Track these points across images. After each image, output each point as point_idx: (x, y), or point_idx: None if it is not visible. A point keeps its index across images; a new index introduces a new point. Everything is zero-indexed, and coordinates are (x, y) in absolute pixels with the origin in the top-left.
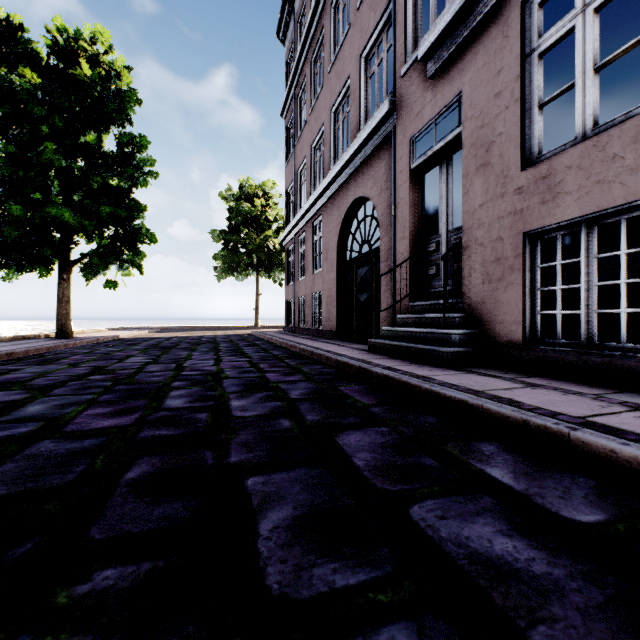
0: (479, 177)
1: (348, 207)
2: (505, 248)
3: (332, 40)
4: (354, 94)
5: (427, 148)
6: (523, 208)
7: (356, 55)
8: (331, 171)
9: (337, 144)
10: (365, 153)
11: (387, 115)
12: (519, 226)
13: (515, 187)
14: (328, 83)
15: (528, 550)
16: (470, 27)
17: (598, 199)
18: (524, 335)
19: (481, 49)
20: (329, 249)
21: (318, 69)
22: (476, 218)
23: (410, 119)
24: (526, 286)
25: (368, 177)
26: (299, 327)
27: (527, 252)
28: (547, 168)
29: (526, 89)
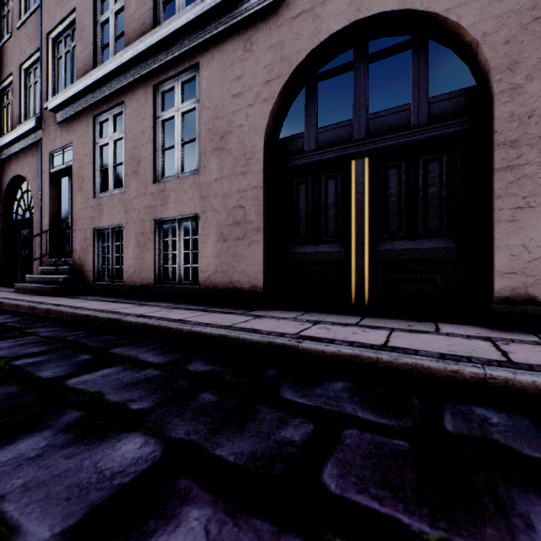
0: (80, 194)
1: (11, 179)
2: (88, 234)
3: None
4: (16, 92)
5: (65, 161)
6: (94, 216)
7: (17, 63)
8: None
9: (3, 120)
10: (23, 144)
11: (35, 128)
12: (93, 225)
13: (91, 205)
14: None
15: None
16: (74, 112)
17: (112, 221)
18: (95, 277)
19: (80, 126)
20: None
21: None
22: (79, 215)
23: (50, 140)
24: (96, 254)
25: (26, 163)
26: None
27: (96, 238)
28: (100, 201)
29: (96, 159)
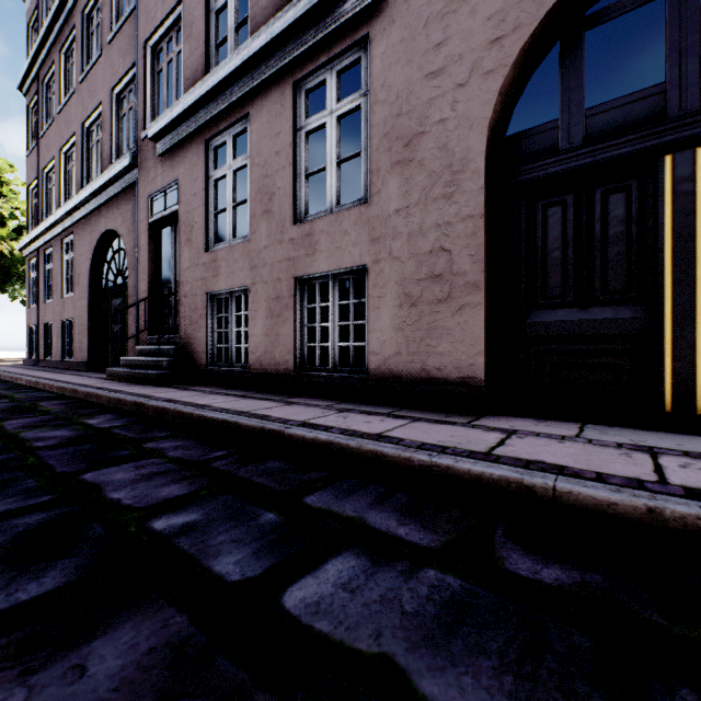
0: (187, 248)
1: (101, 235)
2: (199, 302)
3: (85, 49)
4: (106, 124)
5: (167, 207)
6: (206, 277)
7: (108, 87)
8: (81, 193)
9: (91, 163)
10: (115, 190)
11: (131, 166)
12: (205, 288)
13: (203, 262)
14: (80, 93)
15: (66, 433)
16: (181, 137)
17: (232, 282)
18: (208, 361)
19: (188, 156)
20: (81, 274)
21: (70, 66)
22: (186, 277)
23: (148, 180)
24: (209, 328)
25: (119, 213)
26: (45, 359)
27: (210, 306)
28: (215, 255)
29: (209, 199)
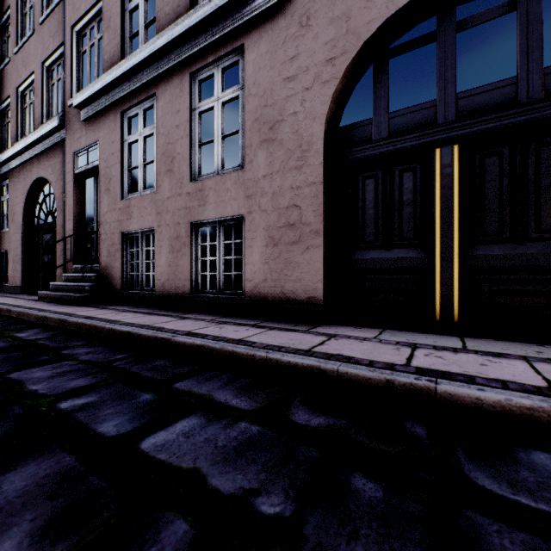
0: (106, 195)
1: (33, 182)
2: (116, 239)
3: (19, 26)
4: (38, 91)
5: (90, 161)
6: (122, 219)
7: (40, 60)
8: (15, 146)
9: (25, 121)
10: (45, 145)
11: (59, 127)
12: (121, 228)
13: (119, 207)
14: (15, 62)
15: None
16: (101, 107)
17: (142, 224)
18: (123, 285)
19: (107, 123)
20: (16, 213)
21: (6, 39)
22: (105, 218)
23: (74, 139)
24: (124, 260)
25: (49, 164)
26: None
27: (125, 242)
28: (129, 203)
29: (124, 158)
